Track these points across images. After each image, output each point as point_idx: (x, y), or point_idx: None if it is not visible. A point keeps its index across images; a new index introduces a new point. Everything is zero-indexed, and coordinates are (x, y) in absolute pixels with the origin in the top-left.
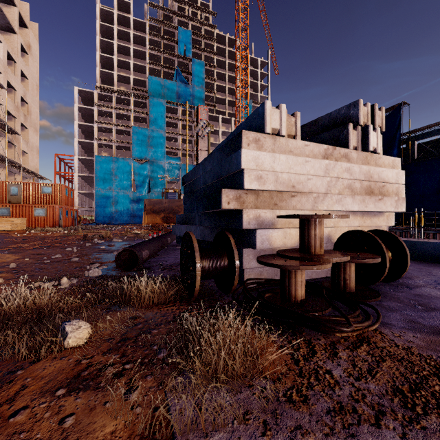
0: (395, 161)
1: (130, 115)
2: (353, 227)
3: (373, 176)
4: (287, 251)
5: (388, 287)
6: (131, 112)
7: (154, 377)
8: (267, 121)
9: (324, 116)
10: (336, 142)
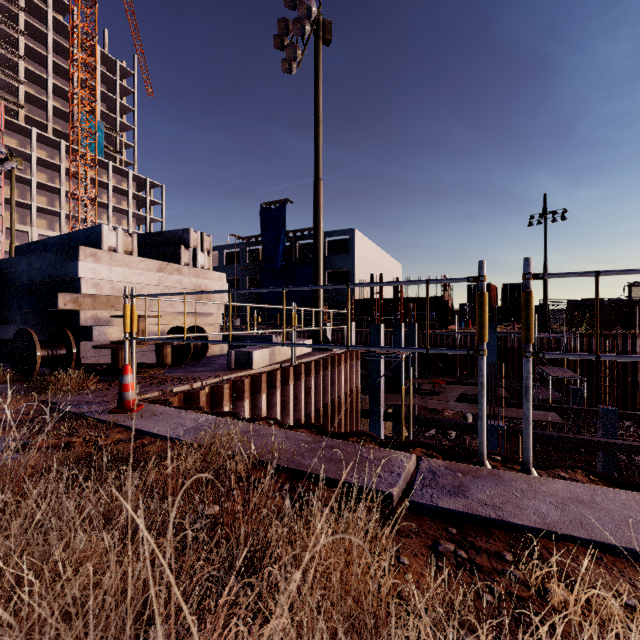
0: (222, 276)
1: None
2: (187, 325)
3: (202, 286)
4: (119, 341)
5: (197, 362)
6: None
7: (23, 396)
8: (105, 241)
9: (167, 231)
10: (173, 257)
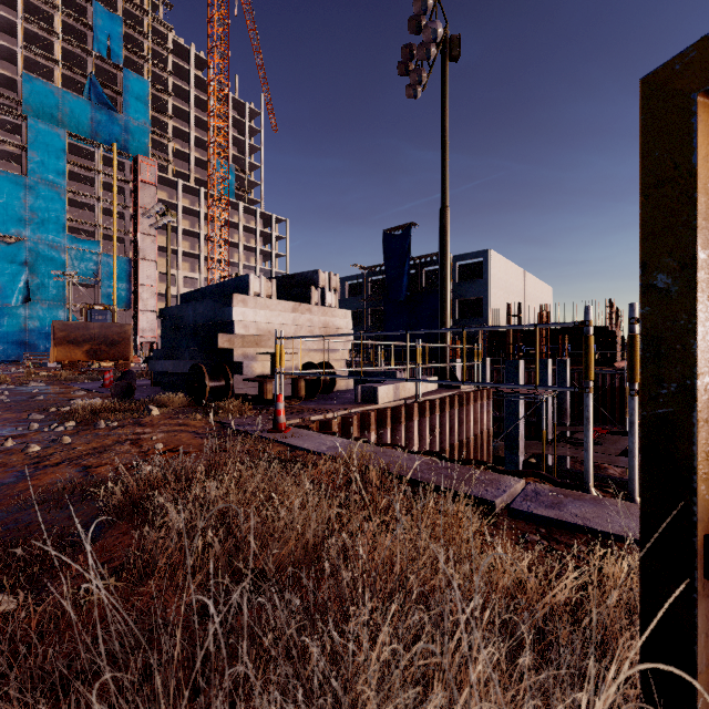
0: (347, 313)
1: None
2: (316, 361)
3: (329, 324)
4: (263, 375)
5: (326, 396)
6: None
7: (203, 417)
8: (251, 287)
9: (299, 274)
10: (304, 298)
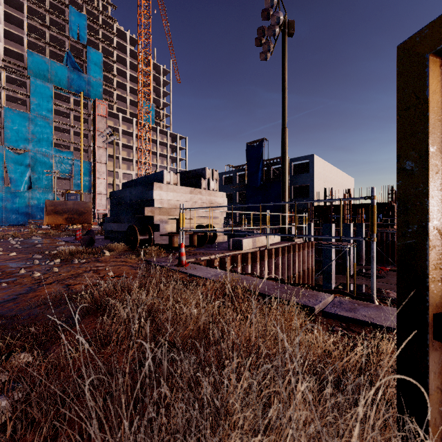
0: (223, 194)
1: (1, 92)
2: (204, 224)
3: (212, 201)
4: (172, 232)
5: (210, 245)
6: (2, 89)
7: (135, 257)
8: (165, 178)
9: (193, 170)
10: (197, 185)
